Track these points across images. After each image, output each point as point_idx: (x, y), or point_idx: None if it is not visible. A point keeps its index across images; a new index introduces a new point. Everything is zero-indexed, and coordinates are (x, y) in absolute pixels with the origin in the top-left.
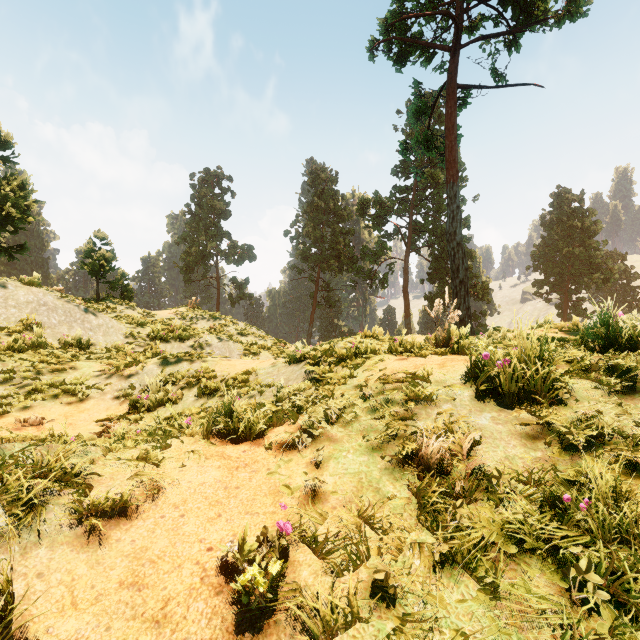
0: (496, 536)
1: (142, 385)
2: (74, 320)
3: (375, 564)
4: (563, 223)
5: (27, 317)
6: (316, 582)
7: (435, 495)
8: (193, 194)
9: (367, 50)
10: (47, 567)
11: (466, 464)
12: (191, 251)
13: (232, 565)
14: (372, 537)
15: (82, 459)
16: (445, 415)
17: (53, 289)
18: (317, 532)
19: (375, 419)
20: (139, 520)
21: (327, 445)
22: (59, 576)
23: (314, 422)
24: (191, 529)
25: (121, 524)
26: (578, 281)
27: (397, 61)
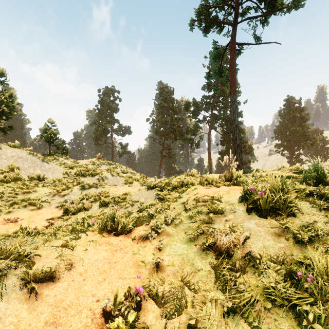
0: (259, 295)
1: (70, 200)
2: (36, 165)
3: (190, 311)
4: (290, 114)
5: (11, 164)
6: (156, 322)
7: (224, 269)
8: (99, 100)
9: (189, 25)
10: (4, 313)
11: (241, 250)
12: (98, 129)
13: (110, 311)
14: (189, 294)
15: (31, 246)
16: (230, 222)
17: (26, 149)
18: (158, 290)
19: (192, 223)
20: (59, 283)
21: (165, 237)
22: (10, 319)
23: (158, 224)
24: (88, 288)
25: (49, 285)
26: (298, 144)
27: (204, 31)
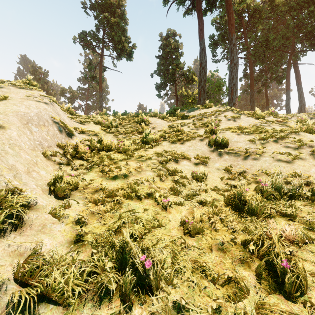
0: None
1: None
2: None
3: None
4: None
5: None
6: None
7: None
8: None
9: (73, 39)
10: None
11: None
12: None
13: None
14: None
15: None
16: None
17: None
18: None
19: None
20: None
21: None
22: None
23: None
24: None
25: None
26: None
27: (84, 47)
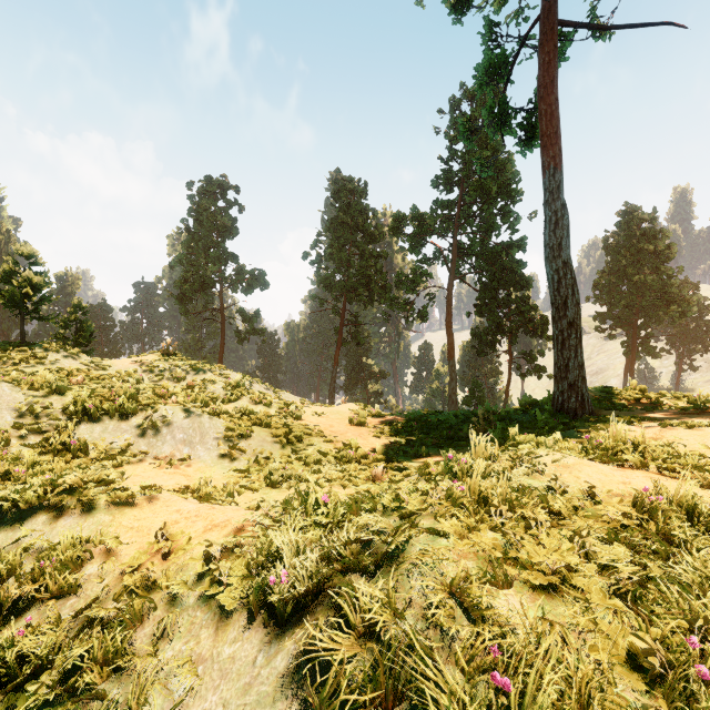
0: None
1: None
2: None
3: None
4: (632, 246)
5: None
6: None
7: None
8: (191, 207)
9: None
10: None
11: None
12: (187, 276)
13: None
14: None
15: None
16: None
17: None
18: None
19: None
20: None
21: None
22: None
23: None
24: None
25: None
26: (650, 315)
27: (456, 6)
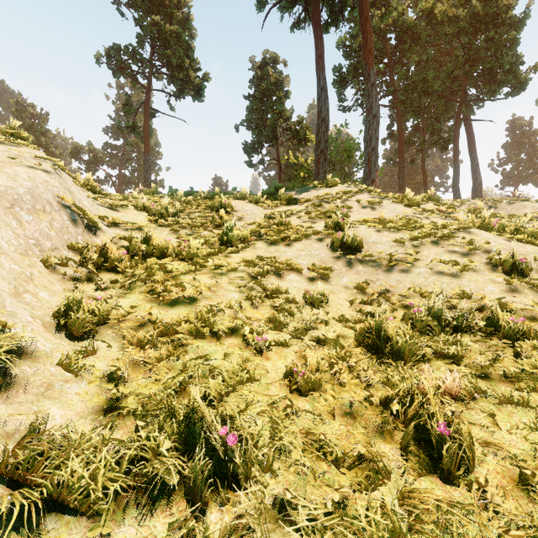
0: None
1: None
2: None
3: None
4: None
5: None
6: None
7: None
8: None
9: (95, 57)
10: None
11: None
12: None
13: None
14: None
15: None
16: None
17: None
18: None
19: None
20: None
21: None
22: None
23: None
24: None
25: None
26: None
27: (115, 73)
